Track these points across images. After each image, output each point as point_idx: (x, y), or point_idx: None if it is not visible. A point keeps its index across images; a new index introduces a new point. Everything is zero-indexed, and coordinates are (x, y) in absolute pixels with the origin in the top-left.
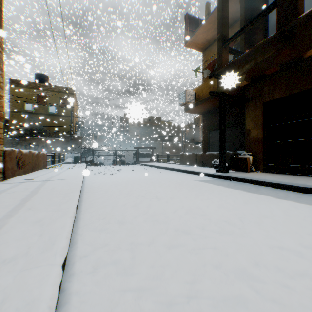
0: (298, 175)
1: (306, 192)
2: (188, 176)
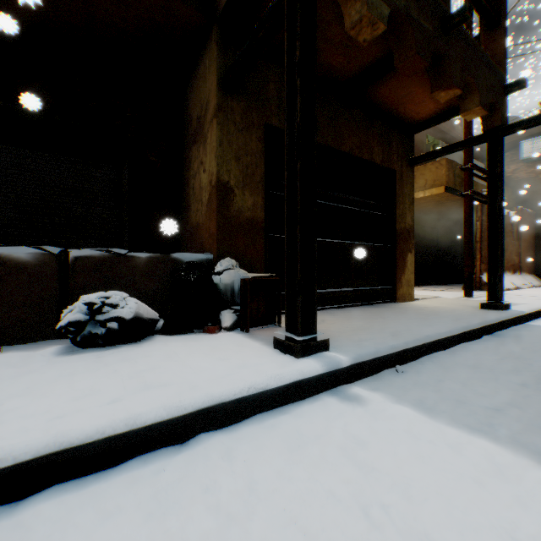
0: (320, 311)
1: (481, 335)
2: (342, 510)
